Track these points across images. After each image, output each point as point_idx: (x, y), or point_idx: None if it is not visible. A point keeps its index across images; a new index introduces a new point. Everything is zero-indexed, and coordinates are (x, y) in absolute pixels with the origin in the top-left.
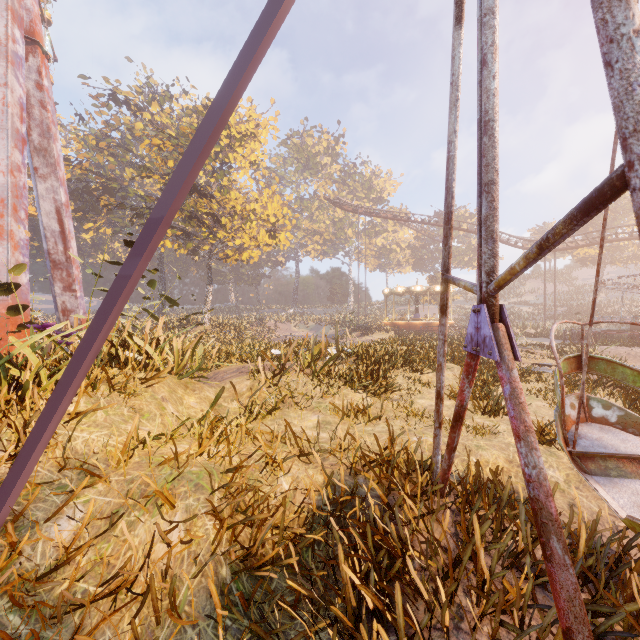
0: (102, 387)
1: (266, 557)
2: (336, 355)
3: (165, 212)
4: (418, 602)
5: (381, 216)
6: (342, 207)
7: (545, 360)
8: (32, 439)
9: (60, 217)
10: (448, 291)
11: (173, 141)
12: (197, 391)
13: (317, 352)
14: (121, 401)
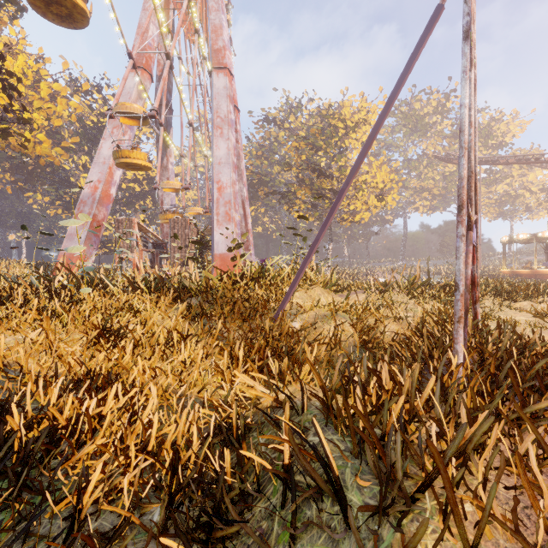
0: None
1: (375, 341)
2: (427, 280)
3: (338, 203)
4: None
5: (499, 163)
6: (452, 161)
7: None
8: (292, 286)
9: (243, 206)
10: (477, 224)
11: (305, 141)
12: (334, 296)
13: (413, 279)
14: (303, 292)
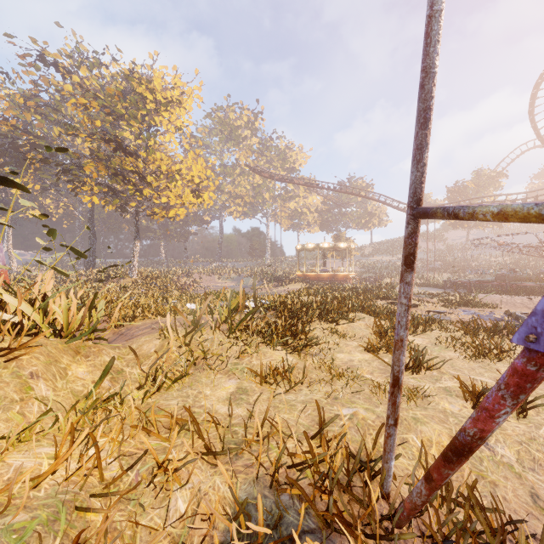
0: None
1: None
2: (254, 310)
3: None
4: None
5: (294, 182)
6: (260, 173)
7: (438, 308)
8: None
9: None
10: (418, 233)
11: (99, 102)
12: (91, 356)
13: (234, 306)
14: None
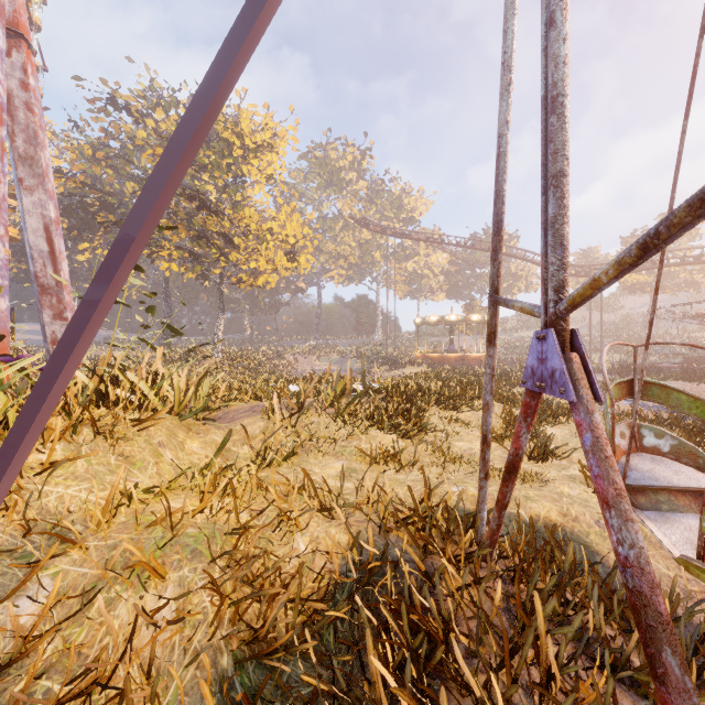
0: (85, 431)
1: (277, 642)
2: (363, 392)
3: (147, 213)
4: (465, 701)
5: (412, 238)
6: (369, 227)
7: None
8: None
9: (49, 235)
10: (497, 316)
11: None
12: (202, 434)
13: (341, 388)
14: (108, 447)
